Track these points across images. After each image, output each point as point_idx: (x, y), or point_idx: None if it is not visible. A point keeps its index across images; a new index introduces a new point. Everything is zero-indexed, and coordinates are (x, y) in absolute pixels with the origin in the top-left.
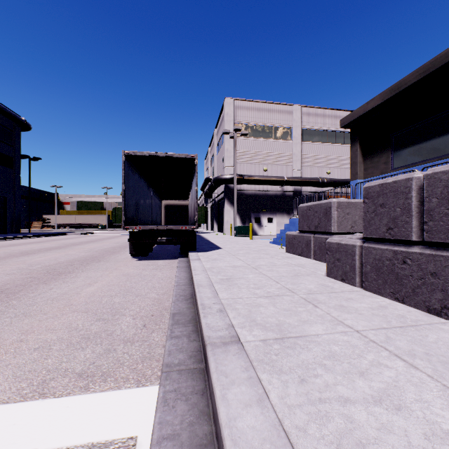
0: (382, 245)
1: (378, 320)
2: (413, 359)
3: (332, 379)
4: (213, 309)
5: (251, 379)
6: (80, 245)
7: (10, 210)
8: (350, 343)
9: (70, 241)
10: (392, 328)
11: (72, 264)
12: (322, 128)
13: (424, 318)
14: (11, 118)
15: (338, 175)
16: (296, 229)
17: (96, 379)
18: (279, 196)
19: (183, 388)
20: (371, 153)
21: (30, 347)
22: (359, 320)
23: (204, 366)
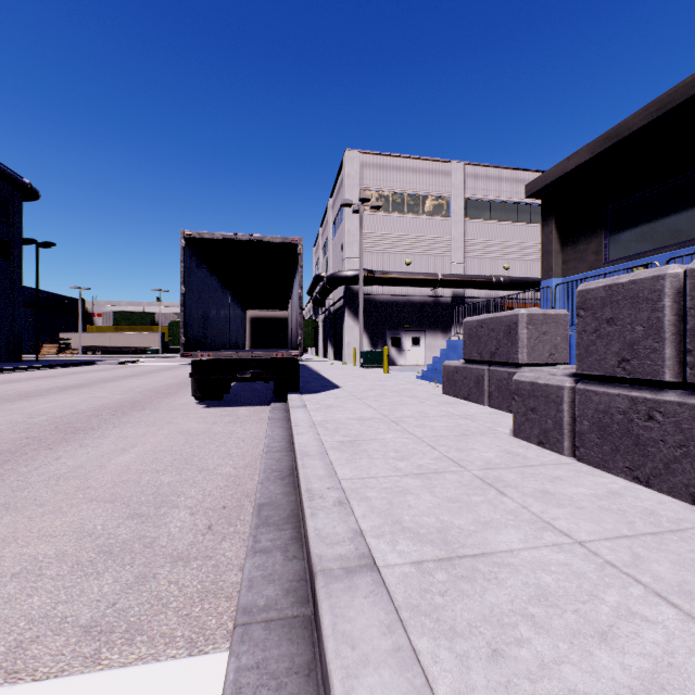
0: (609, 388)
1: (612, 519)
2: (690, 602)
3: (550, 650)
4: (328, 500)
5: (400, 652)
6: (115, 382)
7: (6, 325)
8: (571, 568)
9: (100, 375)
10: (639, 537)
11: (99, 415)
12: (496, 197)
13: (689, 516)
14: (7, 181)
15: (521, 272)
16: (458, 356)
17: (115, 638)
18: (430, 304)
19: (272, 660)
20: (574, 238)
21: (5, 572)
22: (579, 520)
23: (311, 612)
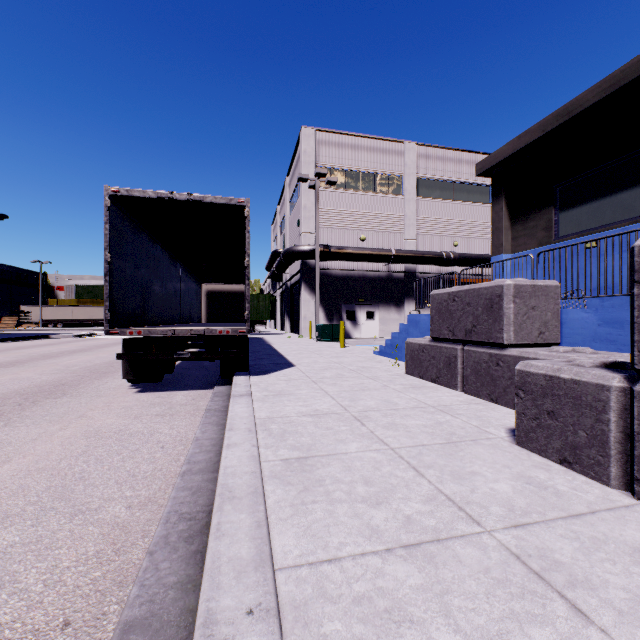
0: None
1: None
2: None
3: None
4: None
5: None
6: (54, 359)
7: None
8: None
9: (45, 350)
10: None
11: (0, 405)
12: (446, 177)
13: None
14: None
15: (469, 249)
16: (420, 332)
17: None
18: (384, 279)
19: None
20: (523, 215)
21: None
22: None
23: None
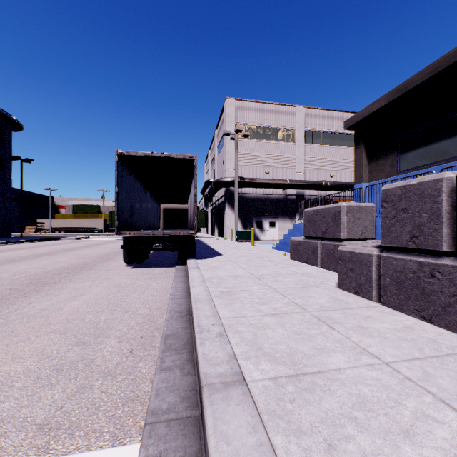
0: (404, 256)
1: (407, 346)
2: None
3: (369, 445)
4: (212, 333)
5: (261, 447)
6: (72, 251)
7: (1, 213)
8: (381, 382)
9: (63, 247)
10: (427, 359)
11: (60, 273)
12: (325, 129)
13: None
14: (1, 118)
15: (342, 178)
16: (301, 234)
17: (60, 433)
18: (281, 200)
19: (171, 451)
20: (376, 156)
21: None
22: (385, 346)
23: (199, 413)
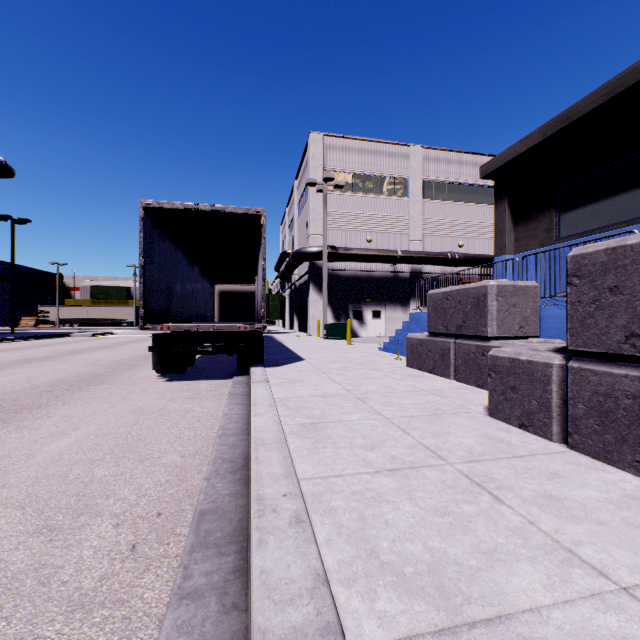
0: (612, 368)
1: None
2: None
3: None
4: (282, 516)
5: None
6: (82, 354)
7: None
8: None
9: (70, 347)
10: None
11: (52, 390)
12: (452, 179)
13: None
14: None
15: (475, 249)
16: (421, 328)
17: None
18: (390, 279)
19: None
20: (526, 216)
21: None
22: (609, 544)
23: None
